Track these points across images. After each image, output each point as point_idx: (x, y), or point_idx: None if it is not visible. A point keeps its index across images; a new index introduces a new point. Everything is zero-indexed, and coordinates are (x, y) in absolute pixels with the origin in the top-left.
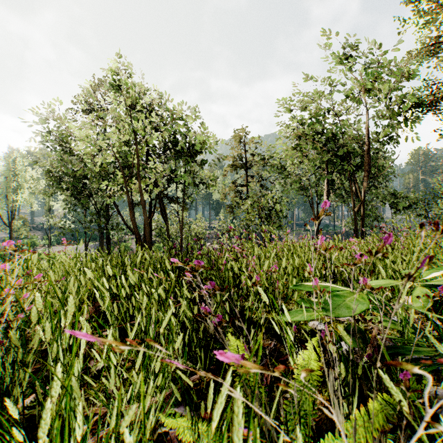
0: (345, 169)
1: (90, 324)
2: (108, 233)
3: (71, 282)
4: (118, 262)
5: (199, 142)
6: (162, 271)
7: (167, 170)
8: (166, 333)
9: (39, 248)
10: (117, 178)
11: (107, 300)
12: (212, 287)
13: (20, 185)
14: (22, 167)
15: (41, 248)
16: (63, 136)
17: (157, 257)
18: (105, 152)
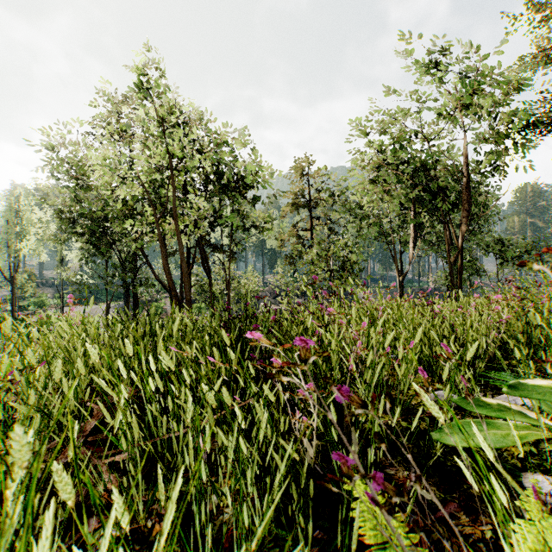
0: (437, 209)
1: (96, 437)
2: (135, 290)
3: (58, 371)
4: (144, 331)
5: (252, 174)
6: (213, 346)
7: (211, 210)
8: (229, 466)
9: (49, 310)
10: (145, 215)
11: (119, 410)
12: (348, 399)
13: (24, 229)
14: (27, 207)
15: (51, 310)
16: (77, 165)
17: (202, 322)
18: (130, 182)
